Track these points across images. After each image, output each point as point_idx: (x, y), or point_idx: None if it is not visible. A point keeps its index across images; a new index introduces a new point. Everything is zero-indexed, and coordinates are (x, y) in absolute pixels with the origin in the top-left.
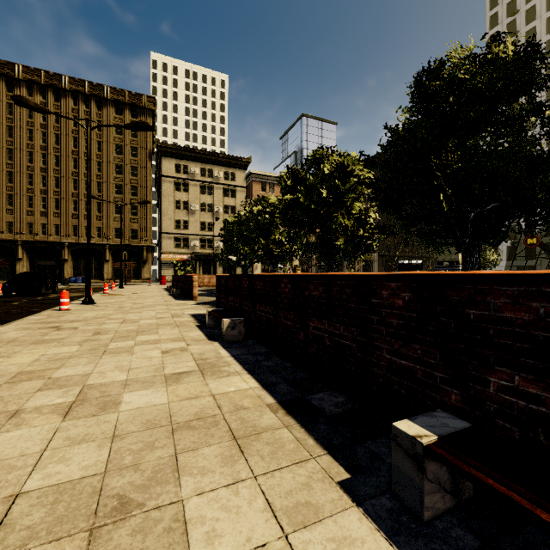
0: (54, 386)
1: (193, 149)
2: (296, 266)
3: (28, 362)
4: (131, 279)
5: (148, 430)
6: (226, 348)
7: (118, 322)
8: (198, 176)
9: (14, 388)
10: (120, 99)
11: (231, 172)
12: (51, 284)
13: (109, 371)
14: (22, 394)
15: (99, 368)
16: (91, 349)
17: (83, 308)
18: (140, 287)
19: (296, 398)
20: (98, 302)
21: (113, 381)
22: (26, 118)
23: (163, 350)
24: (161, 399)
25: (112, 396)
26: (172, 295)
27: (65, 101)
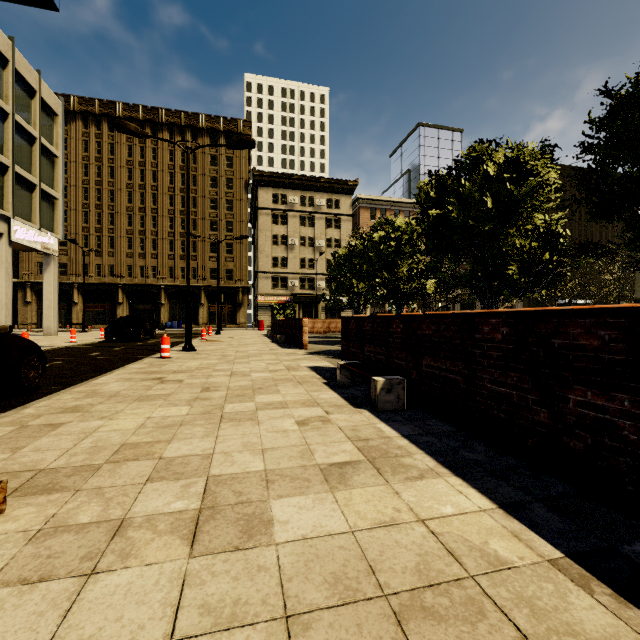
0: (168, 474)
1: (292, 176)
2: (414, 309)
3: (133, 428)
4: (227, 324)
5: (345, 606)
6: (385, 421)
7: (226, 375)
8: (298, 206)
9: (117, 472)
10: (215, 127)
11: (335, 198)
12: (149, 328)
13: (236, 452)
14: (128, 485)
15: (221, 445)
16: (204, 412)
17: (184, 356)
18: (237, 333)
19: (598, 549)
20: (198, 350)
21: (246, 473)
22: (126, 157)
23: (297, 419)
24: (336, 520)
25: (254, 504)
26: (275, 342)
27: (162, 136)
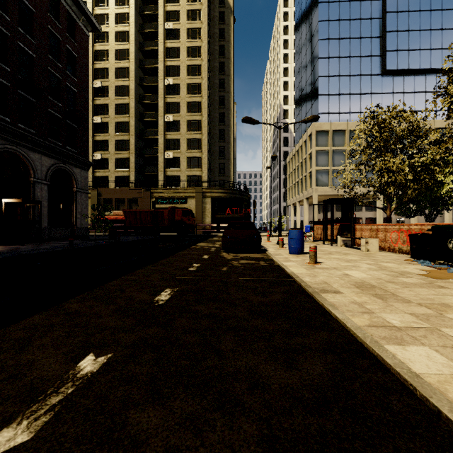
0: None
1: None
2: None
3: None
4: None
5: None
6: None
7: None
8: None
9: None
10: None
11: None
12: None
13: None
14: None
15: None
16: None
17: None
18: None
19: None
20: None
21: None
22: None
23: None
24: None
25: None
26: None
27: None
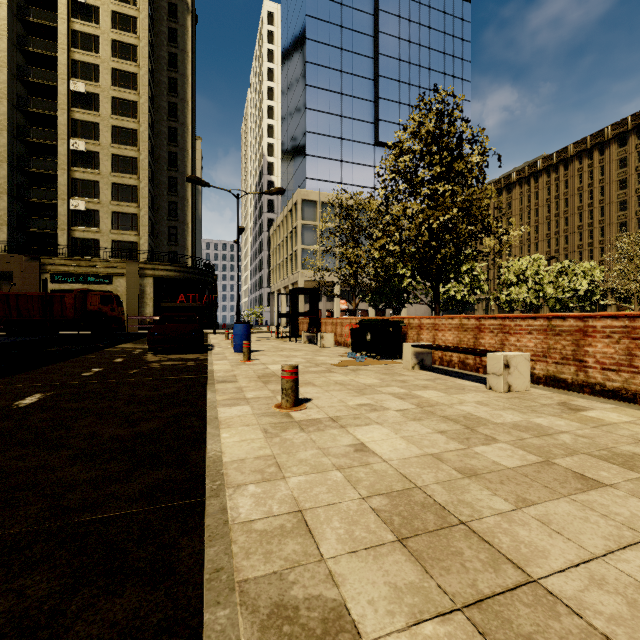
0: None
1: None
2: None
3: None
4: None
5: None
6: None
7: None
8: None
9: None
10: (622, 130)
11: None
12: None
13: None
14: None
15: None
16: None
17: None
18: None
19: None
20: None
21: None
22: (545, 197)
23: None
24: None
25: None
26: None
27: (572, 166)
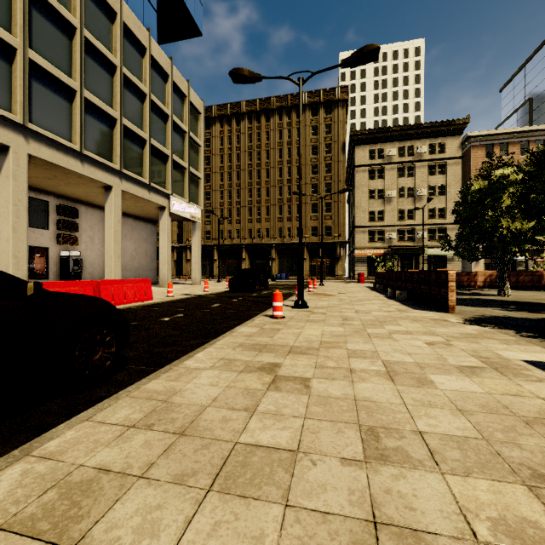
0: None
1: (390, 128)
2: None
3: None
4: (325, 276)
5: None
6: None
7: (380, 373)
8: (396, 158)
9: None
10: (316, 100)
11: (439, 143)
12: (263, 280)
13: None
14: None
15: None
16: None
17: (298, 316)
18: (338, 285)
19: None
20: (310, 306)
21: None
22: (247, 143)
23: None
24: None
25: None
26: (391, 298)
27: (273, 120)
